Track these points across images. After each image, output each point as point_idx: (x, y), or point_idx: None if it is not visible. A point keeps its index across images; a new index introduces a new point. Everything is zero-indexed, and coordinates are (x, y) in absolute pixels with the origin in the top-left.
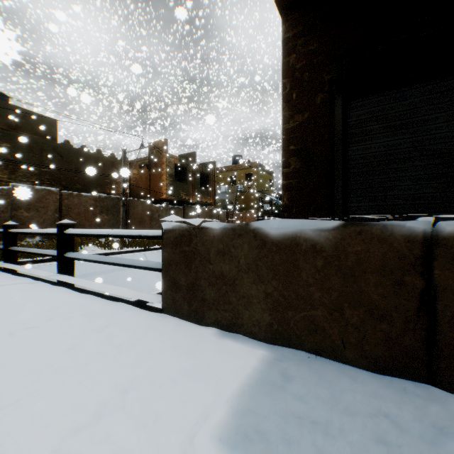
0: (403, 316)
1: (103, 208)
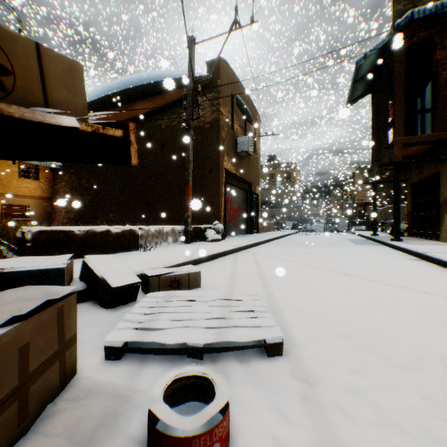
0: None
1: None
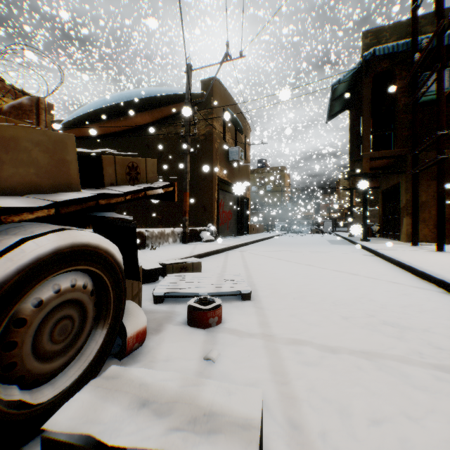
0: None
1: None
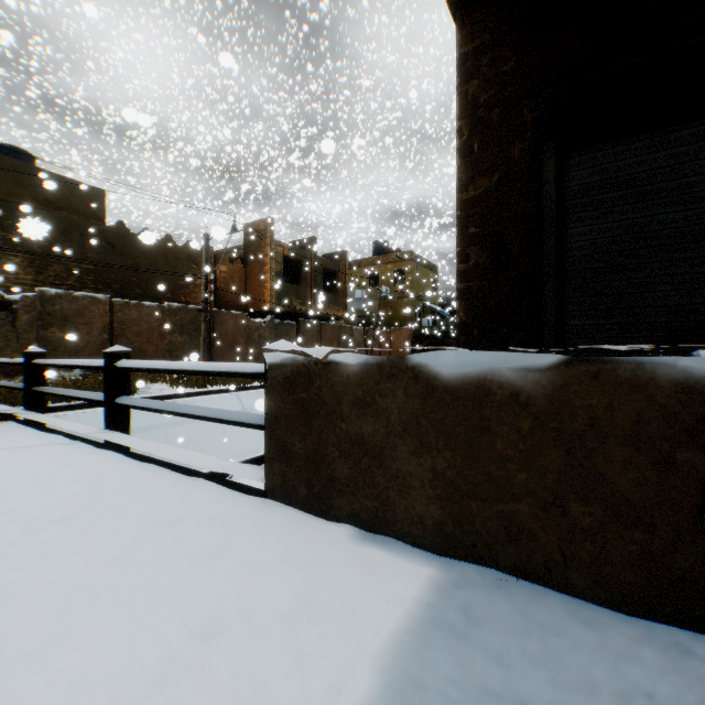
0: (673, 518)
1: (176, 325)
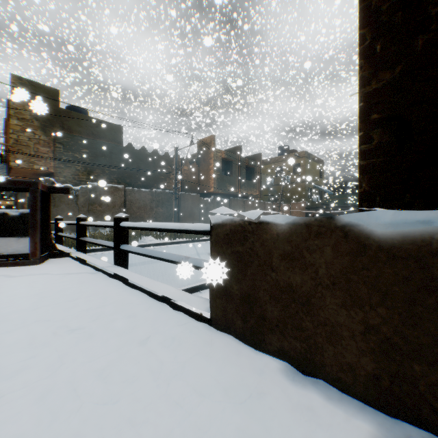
0: None
1: (159, 202)
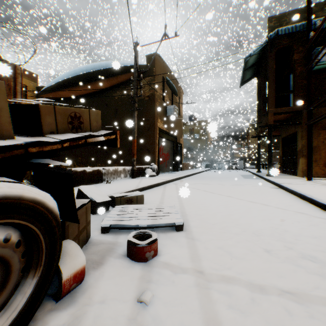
0: None
1: None
